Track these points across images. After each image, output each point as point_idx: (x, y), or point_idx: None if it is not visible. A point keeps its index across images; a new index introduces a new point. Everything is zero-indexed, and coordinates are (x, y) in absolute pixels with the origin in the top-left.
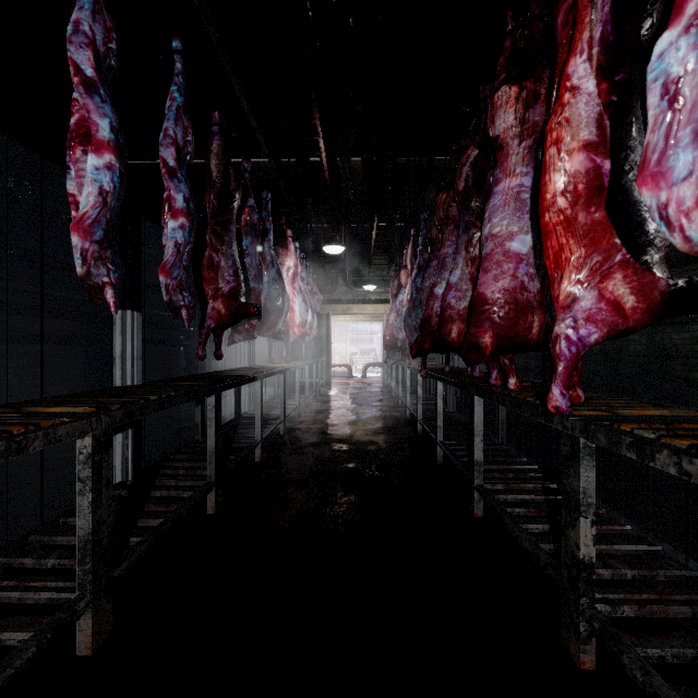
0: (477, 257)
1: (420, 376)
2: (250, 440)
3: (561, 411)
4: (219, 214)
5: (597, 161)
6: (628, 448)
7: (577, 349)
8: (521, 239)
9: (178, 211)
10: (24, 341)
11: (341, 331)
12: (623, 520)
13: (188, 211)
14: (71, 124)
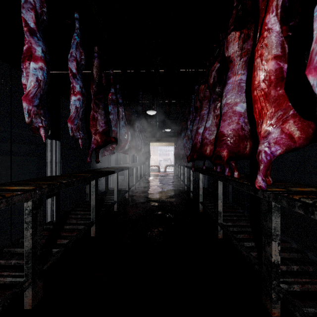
0: (219, 115)
1: (191, 171)
2: (112, 200)
3: (262, 189)
4: (97, 95)
5: (281, 65)
6: (299, 208)
7: (270, 158)
8: (241, 105)
9: (77, 92)
10: (8, 155)
11: (155, 150)
12: (290, 240)
13: (81, 92)
14: (23, 49)
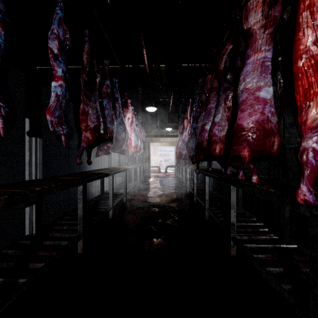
0: (231, 107)
1: (195, 173)
2: (106, 207)
3: (309, 203)
4: (88, 85)
5: None
6: None
7: None
8: (267, 89)
9: (58, 77)
10: None
11: (155, 150)
12: None
13: (64, 78)
14: None
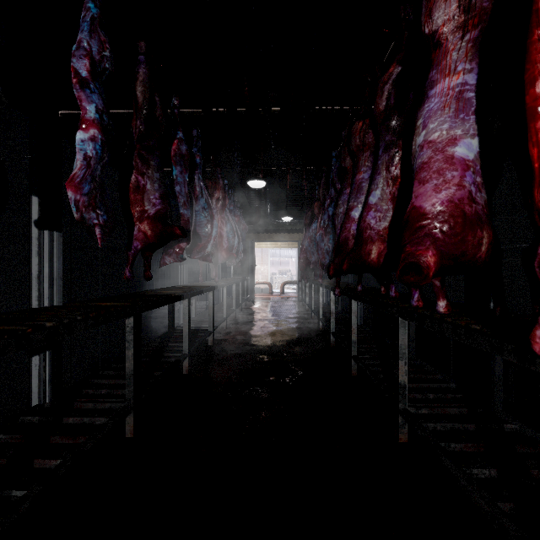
0: (399, 177)
1: (332, 294)
2: (178, 353)
3: None
4: (145, 140)
5: None
6: None
7: None
8: (468, 143)
9: (88, 123)
10: None
11: (264, 255)
12: None
13: (100, 124)
14: None
